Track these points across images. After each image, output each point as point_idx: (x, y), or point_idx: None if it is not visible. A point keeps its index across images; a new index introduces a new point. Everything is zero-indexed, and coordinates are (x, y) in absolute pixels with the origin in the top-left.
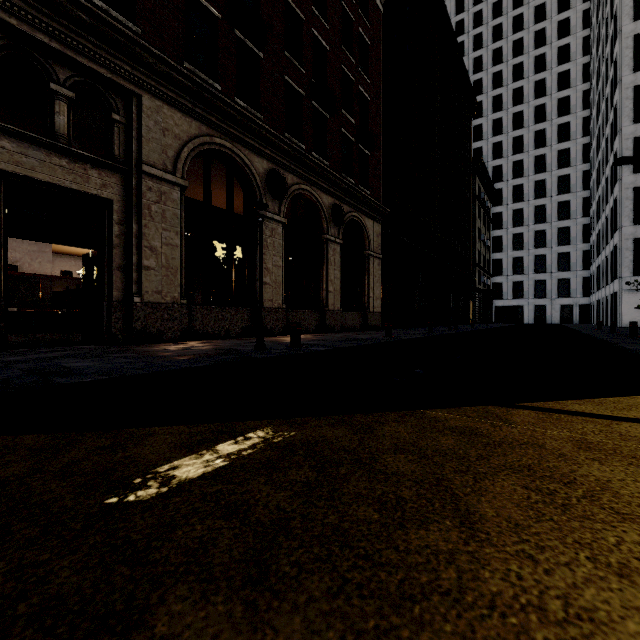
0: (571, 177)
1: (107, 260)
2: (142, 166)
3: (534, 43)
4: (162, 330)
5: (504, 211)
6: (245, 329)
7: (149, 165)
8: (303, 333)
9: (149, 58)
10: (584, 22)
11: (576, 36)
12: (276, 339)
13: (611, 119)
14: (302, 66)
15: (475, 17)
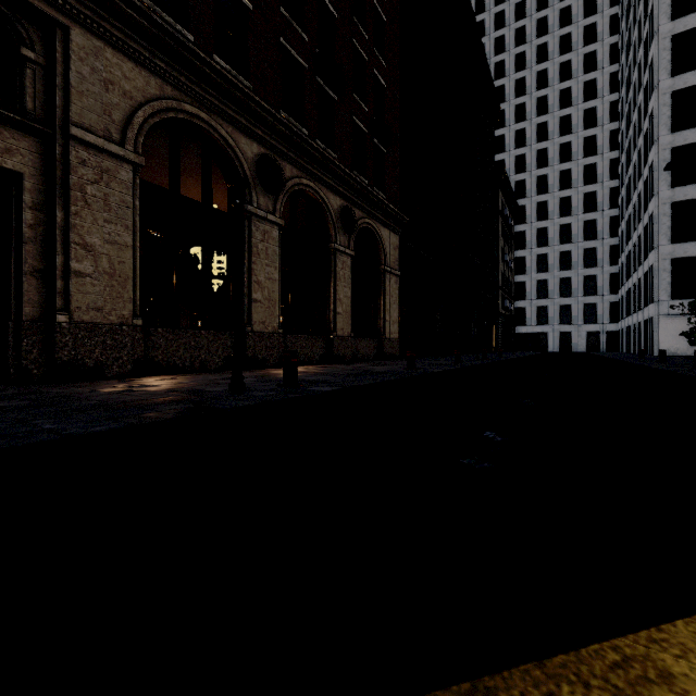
0: (598, 194)
1: (14, 260)
2: (70, 128)
3: (559, 49)
4: (103, 362)
5: (528, 230)
6: (228, 360)
7: (82, 128)
8: (305, 364)
9: None
10: (611, 28)
11: (603, 43)
12: (268, 373)
13: (645, 129)
14: (304, 31)
15: (497, 18)
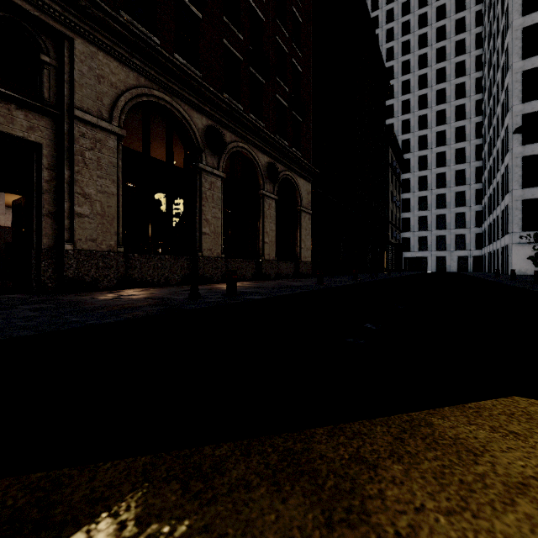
0: (466, 150)
1: (35, 206)
2: (74, 111)
3: (436, 37)
4: (97, 278)
5: (411, 177)
6: (185, 277)
7: (82, 111)
8: (241, 280)
9: (81, 0)
10: (477, 21)
11: (470, 32)
12: (214, 286)
13: (502, 100)
14: (240, 33)
15: (388, 14)
